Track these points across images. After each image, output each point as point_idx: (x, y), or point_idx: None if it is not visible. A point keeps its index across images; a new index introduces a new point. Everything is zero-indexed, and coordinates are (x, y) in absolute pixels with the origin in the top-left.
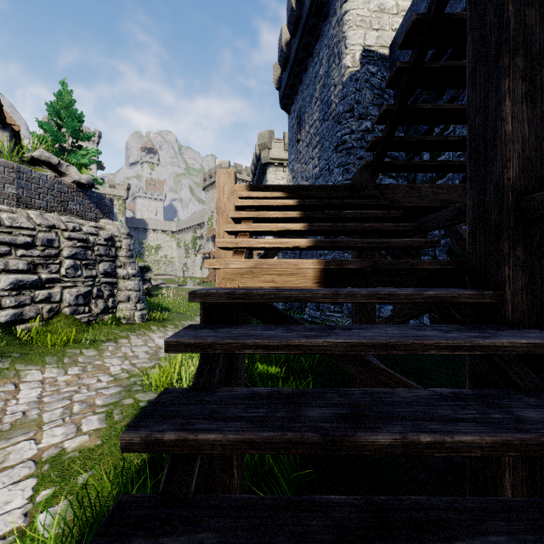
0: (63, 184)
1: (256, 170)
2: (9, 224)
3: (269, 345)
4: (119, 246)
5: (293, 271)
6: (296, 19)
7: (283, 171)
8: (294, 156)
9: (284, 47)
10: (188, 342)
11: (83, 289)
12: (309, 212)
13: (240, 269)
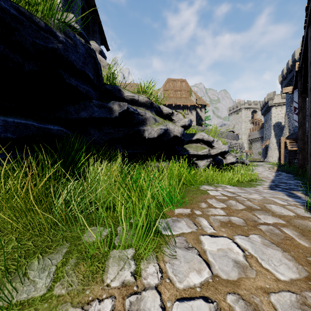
0: (235, 135)
1: (264, 107)
2: (234, 143)
3: (294, 152)
4: (242, 146)
5: (295, 149)
6: (290, 70)
7: (280, 107)
8: (289, 110)
9: (284, 75)
10: (289, 152)
11: (240, 154)
12: (296, 143)
13: (290, 148)
